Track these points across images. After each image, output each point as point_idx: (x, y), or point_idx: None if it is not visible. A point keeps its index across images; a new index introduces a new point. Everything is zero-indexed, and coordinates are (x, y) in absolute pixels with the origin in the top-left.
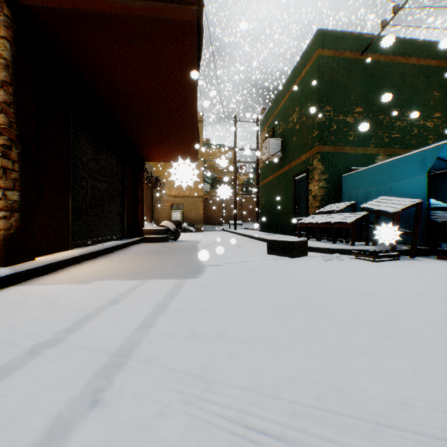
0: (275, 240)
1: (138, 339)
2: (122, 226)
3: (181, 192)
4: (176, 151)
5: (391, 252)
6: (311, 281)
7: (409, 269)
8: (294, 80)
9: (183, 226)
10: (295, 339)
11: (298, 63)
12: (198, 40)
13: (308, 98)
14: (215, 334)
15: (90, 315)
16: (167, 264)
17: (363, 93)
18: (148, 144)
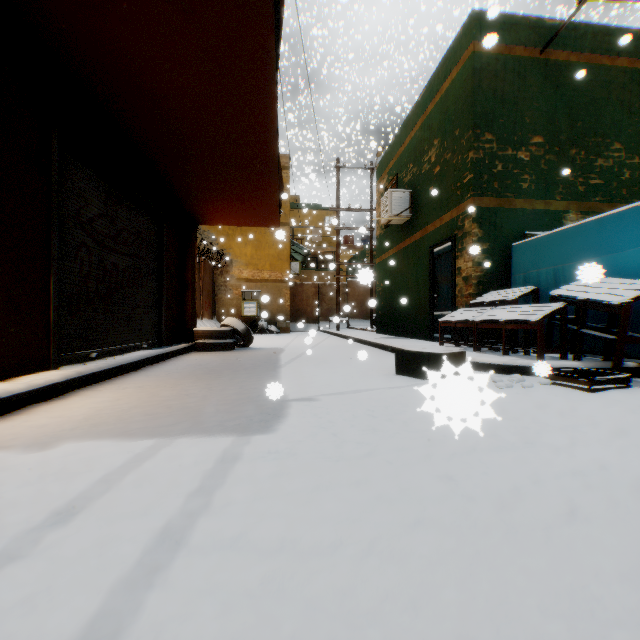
0: (409, 351)
1: None
2: (159, 326)
3: (258, 274)
4: (245, 207)
5: (613, 373)
6: (500, 441)
7: None
8: (431, 97)
9: (260, 325)
10: None
11: (438, 70)
12: None
13: (455, 123)
14: None
15: None
16: (220, 396)
17: (544, 113)
18: (200, 195)
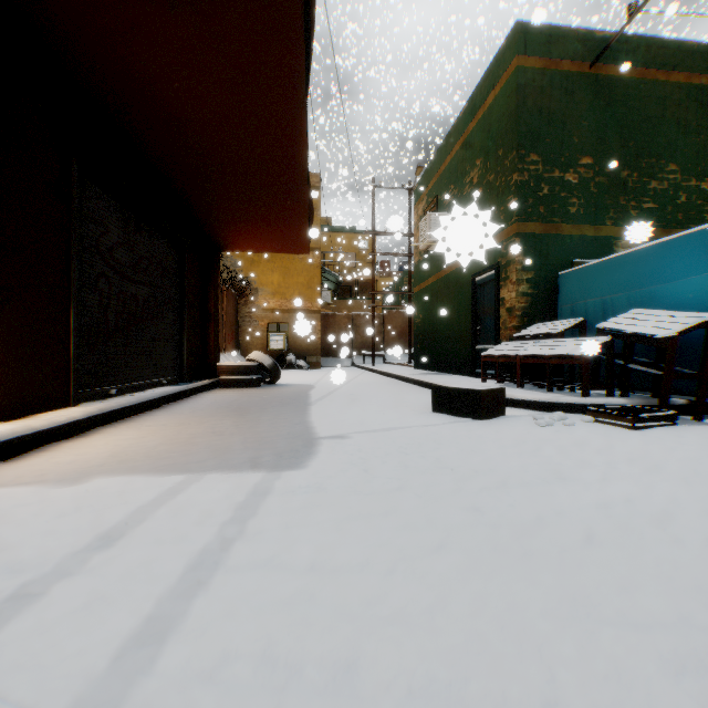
0: (447, 387)
1: (114, 698)
2: (180, 361)
3: (285, 303)
4: (273, 233)
5: (659, 410)
6: (531, 476)
7: (707, 446)
8: (473, 113)
9: (288, 359)
10: (553, 695)
11: (481, 84)
12: (306, 8)
13: (498, 142)
14: (331, 669)
15: (31, 588)
16: (248, 434)
17: (594, 132)
18: (224, 220)
